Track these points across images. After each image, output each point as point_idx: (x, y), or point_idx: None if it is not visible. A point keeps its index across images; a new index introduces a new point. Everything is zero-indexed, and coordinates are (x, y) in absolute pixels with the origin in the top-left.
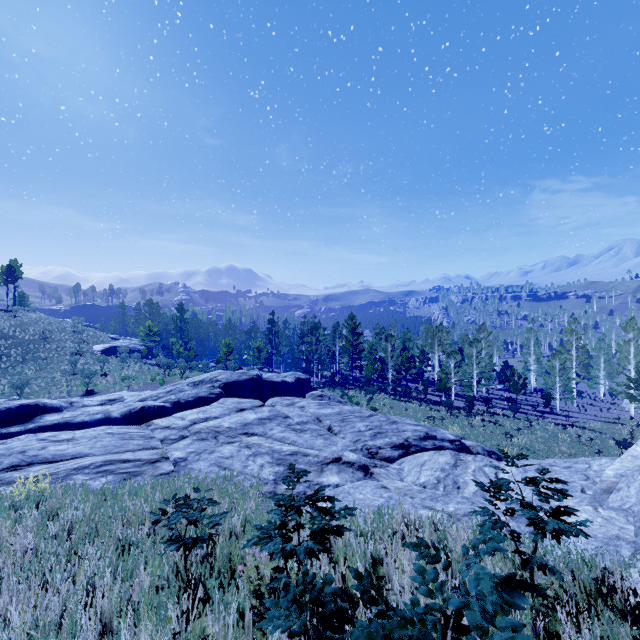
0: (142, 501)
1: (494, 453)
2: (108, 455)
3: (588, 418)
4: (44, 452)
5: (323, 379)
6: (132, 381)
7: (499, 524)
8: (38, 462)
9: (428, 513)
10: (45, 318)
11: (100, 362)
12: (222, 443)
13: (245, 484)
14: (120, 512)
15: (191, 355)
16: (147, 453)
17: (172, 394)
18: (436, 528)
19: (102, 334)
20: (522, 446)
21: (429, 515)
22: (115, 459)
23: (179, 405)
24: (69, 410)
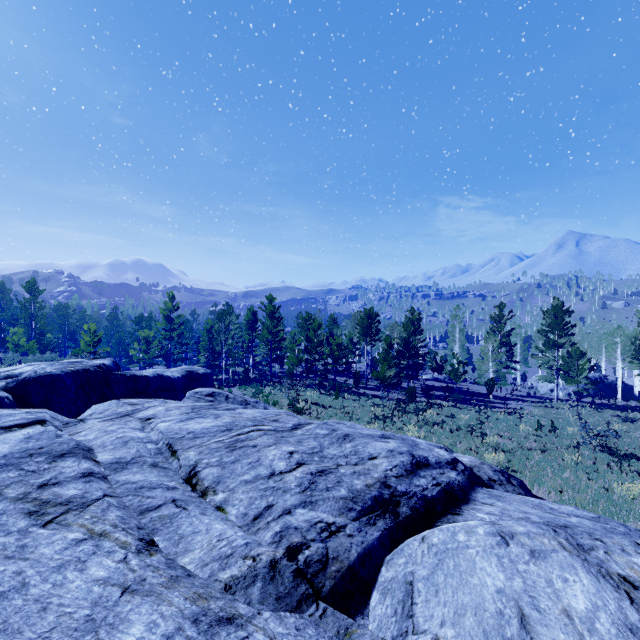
0: None
1: (508, 474)
2: None
3: (520, 403)
4: None
5: (236, 376)
6: None
7: None
8: None
9: None
10: None
11: None
12: None
13: None
14: None
15: (31, 348)
16: None
17: None
18: None
19: None
20: (495, 446)
21: None
22: None
23: None
24: None
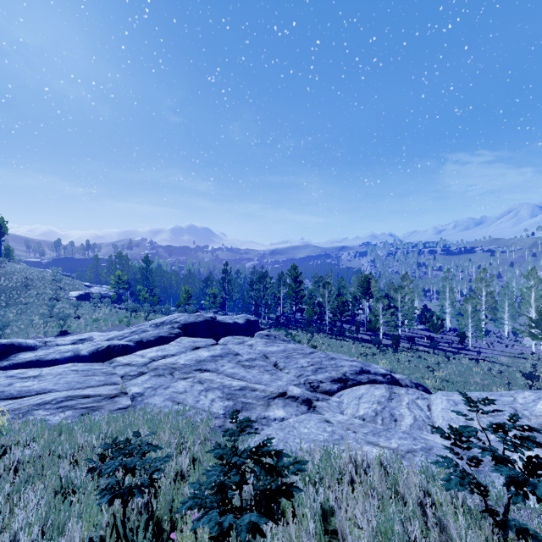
0: (93, 438)
1: (420, 385)
2: (71, 391)
3: (496, 353)
4: (10, 388)
5: (270, 321)
6: (102, 323)
7: (467, 478)
8: (4, 398)
9: (372, 449)
10: (27, 268)
11: (74, 306)
12: (177, 379)
13: (196, 418)
14: (70, 450)
15: (155, 300)
16: (107, 388)
17: (136, 334)
18: (385, 471)
19: (78, 282)
20: (442, 378)
21: (373, 451)
22: (76, 395)
23: (142, 344)
24: (43, 349)
